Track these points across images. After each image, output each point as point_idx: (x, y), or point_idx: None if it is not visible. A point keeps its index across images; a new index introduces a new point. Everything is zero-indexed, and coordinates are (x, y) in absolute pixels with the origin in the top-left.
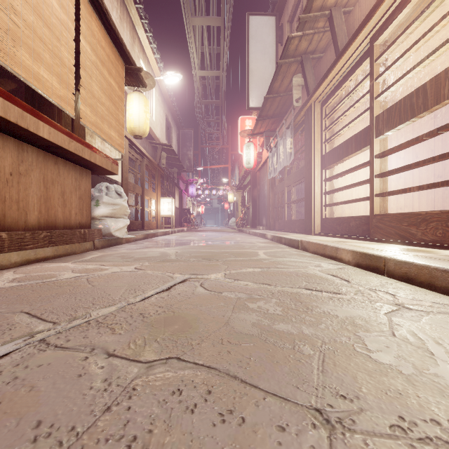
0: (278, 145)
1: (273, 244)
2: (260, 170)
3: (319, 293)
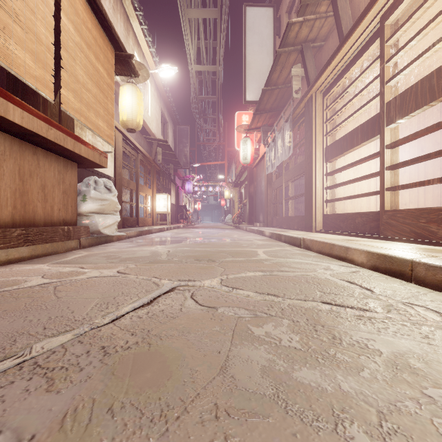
0: (276, 139)
1: (272, 242)
2: (257, 165)
3: (342, 309)
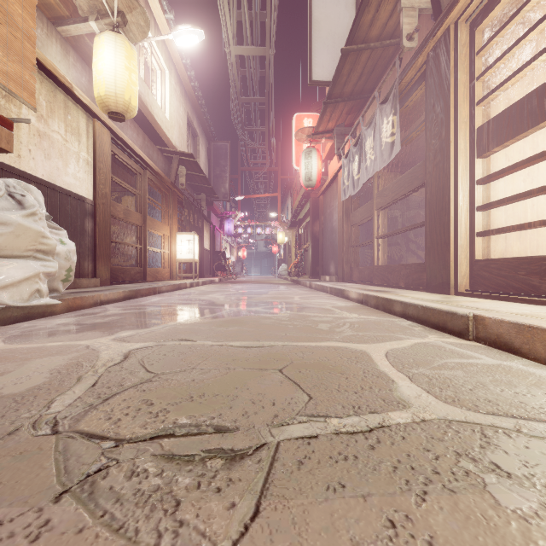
0: (361, 140)
1: (374, 315)
2: (325, 192)
3: None
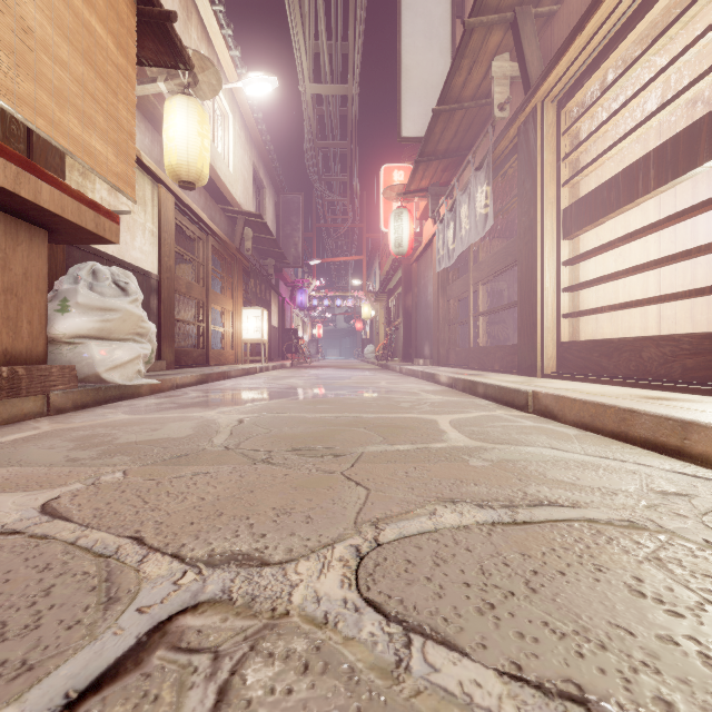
0: (456, 206)
1: (458, 397)
2: (419, 259)
3: None
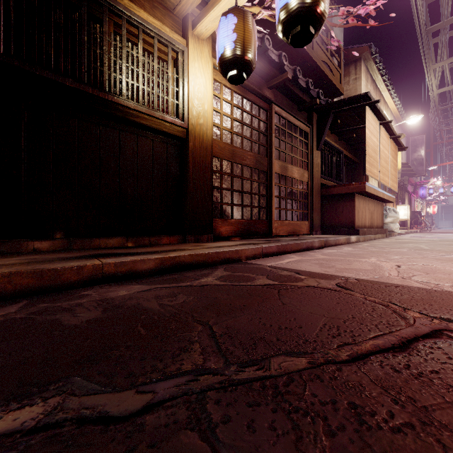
0: None
1: None
2: None
3: None
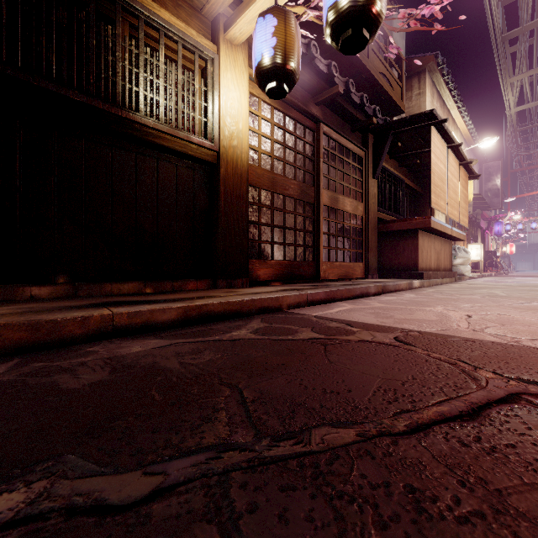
0: None
1: None
2: None
3: None
